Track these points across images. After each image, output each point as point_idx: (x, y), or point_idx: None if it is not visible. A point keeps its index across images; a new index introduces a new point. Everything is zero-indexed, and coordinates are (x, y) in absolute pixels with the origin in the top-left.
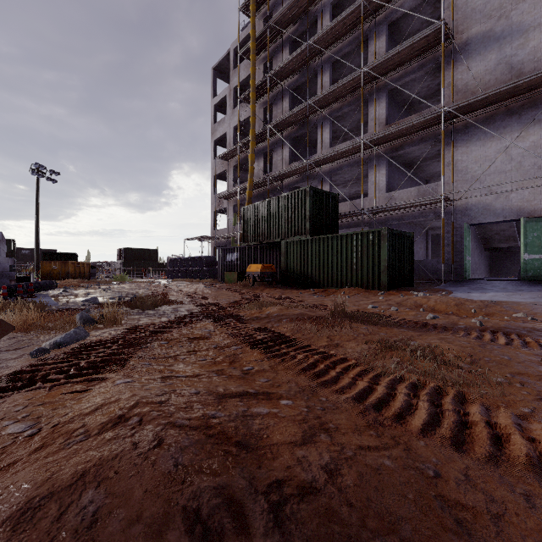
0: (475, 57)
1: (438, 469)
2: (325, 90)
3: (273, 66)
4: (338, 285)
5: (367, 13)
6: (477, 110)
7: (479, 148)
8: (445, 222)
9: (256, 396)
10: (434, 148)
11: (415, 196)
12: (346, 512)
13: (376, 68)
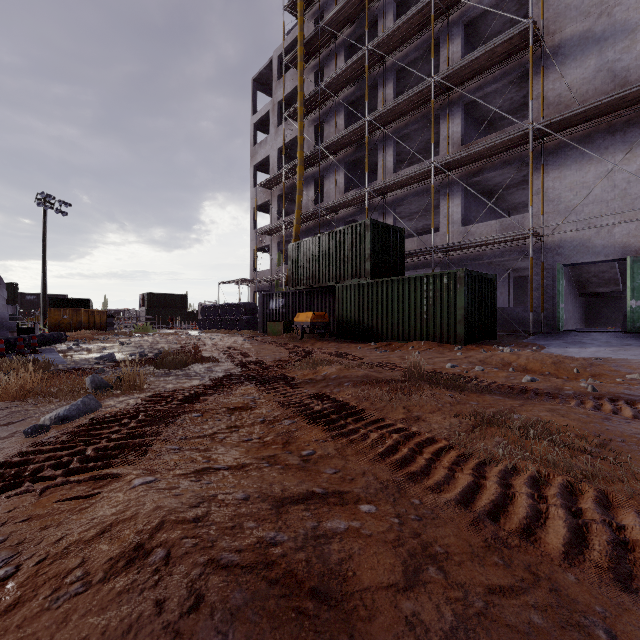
0: (570, 63)
1: (609, 626)
2: (388, 103)
3: (324, 76)
4: (405, 338)
5: (439, 11)
6: (572, 127)
7: (575, 173)
8: (534, 262)
9: (325, 500)
10: (518, 173)
11: (496, 231)
12: None
13: (449, 77)
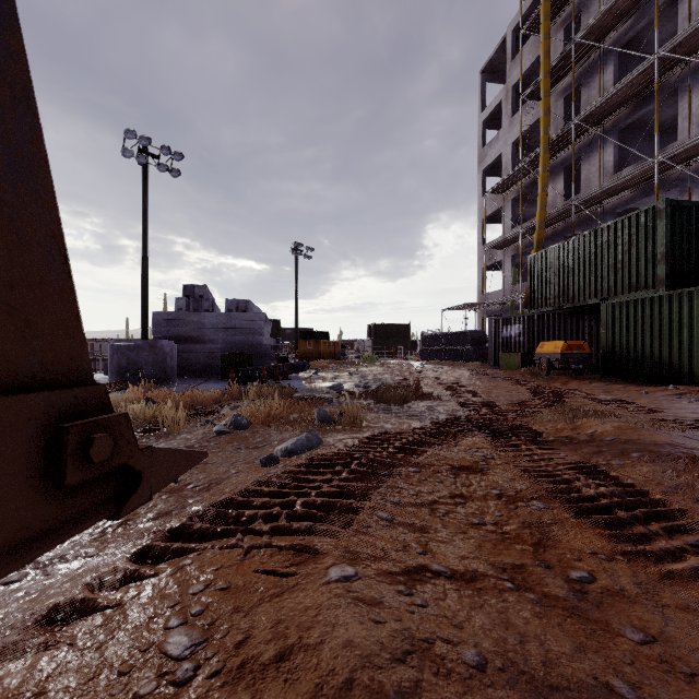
0: None
1: None
2: None
3: (581, 25)
4: None
5: None
6: None
7: None
8: None
9: None
10: None
11: None
12: None
13: None
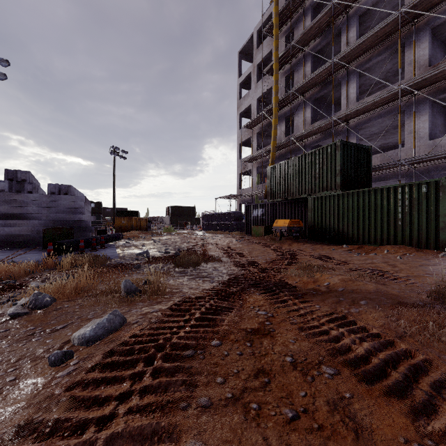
0: None
1: None
2: (353, 43)
3: (294, 36)
4: (376, 242)
5: None
6: None
7: None
8: None
9: None
10: None
11: None
12: None
13: (417, 5)
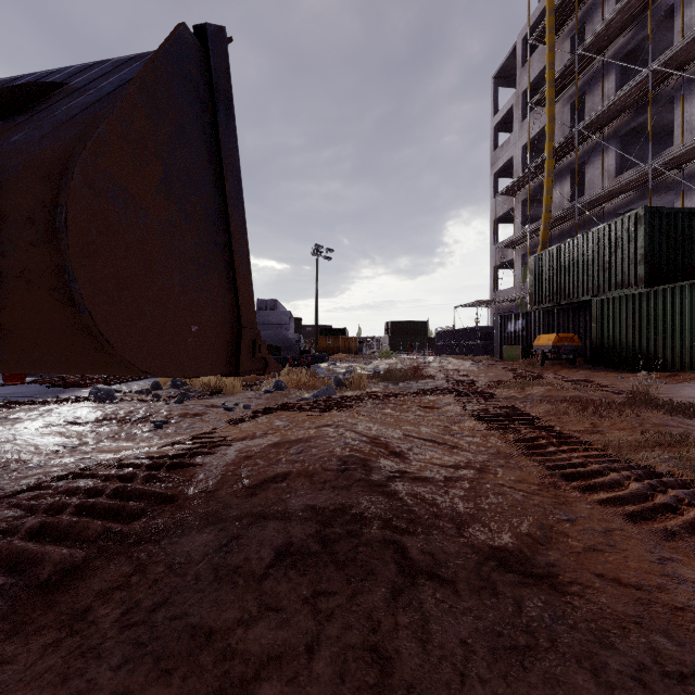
0: None
1: (577, 519)
2: (687, 34)
3: (585, 35)
4: None
5: None
6: None
7: None
8: None
9: (439, 444)
10: None
11: None
12: (439, 493)
13: None
